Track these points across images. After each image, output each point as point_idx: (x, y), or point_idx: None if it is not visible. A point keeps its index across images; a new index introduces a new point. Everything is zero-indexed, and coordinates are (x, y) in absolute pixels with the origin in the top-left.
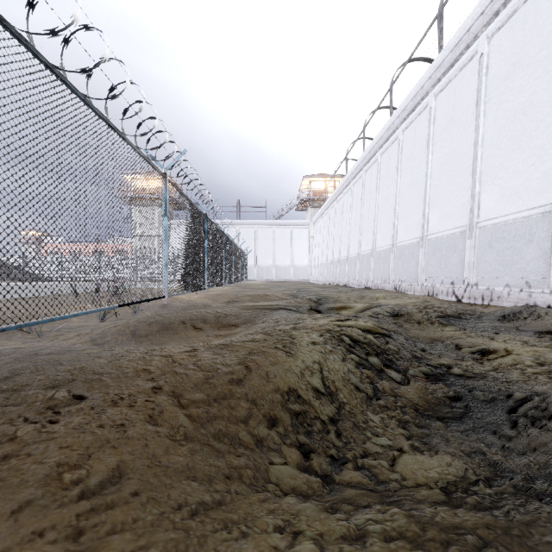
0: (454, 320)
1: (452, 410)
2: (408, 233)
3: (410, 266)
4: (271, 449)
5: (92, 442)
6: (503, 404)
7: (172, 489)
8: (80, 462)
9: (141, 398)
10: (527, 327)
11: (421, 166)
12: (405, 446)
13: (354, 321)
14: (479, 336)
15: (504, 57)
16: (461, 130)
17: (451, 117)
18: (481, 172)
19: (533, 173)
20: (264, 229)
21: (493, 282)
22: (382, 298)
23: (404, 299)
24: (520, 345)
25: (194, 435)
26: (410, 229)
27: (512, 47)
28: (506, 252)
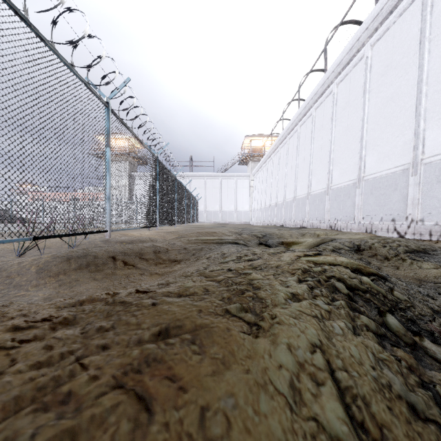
0: (426, 256)
1: None
2: (343, 176)
3: (346, 206)
4: None
5: None
6: None
7: None
8: None
9: None
10: None
11: (356, 113)
12: None
13: (329, 256)
14: None
15: None
16: (402, 72)
17: (389, 62)
18: (426, 110)
19: None
20: (212, 180)
21: None
22: (323, 235)
23: (350, 235)
24: None
25: None
26: (346, 172)
27: None
28: None
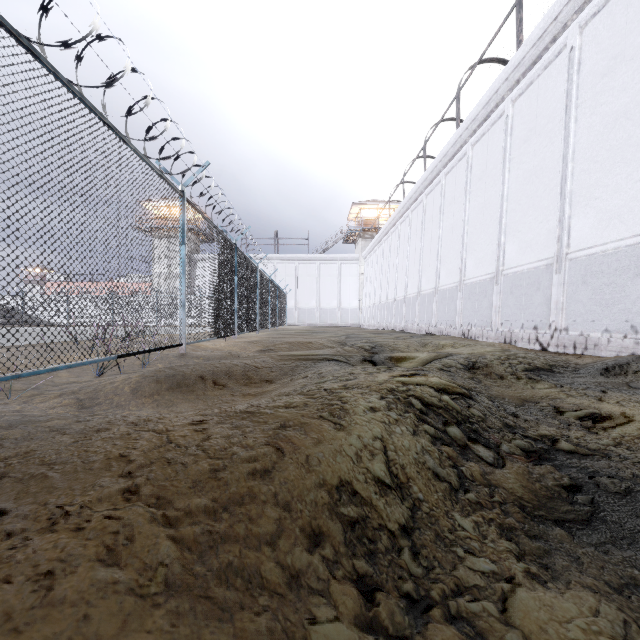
0: (545, 374)
1: (573, 507)
2: (479, 267)
3: (482, 308)
4: (313, 592)
5: None
6: None
7: None
8: None
9: (99, 513)
10: None
11: (495, 186)
12: (518, 573)
13: (423, 376)
14: (583, 396)
15: (602, 49)
16: (546, 141)
17: (533, 126)
18: (572, 192)
19: (639, 191)
20: (306, 265)
21: (588, 326)
22: (449, 346)
23: (478, 348)
24: None
25: (182, 582)
26: (482, 263)
27: (612, 37)
28: (605, 289)
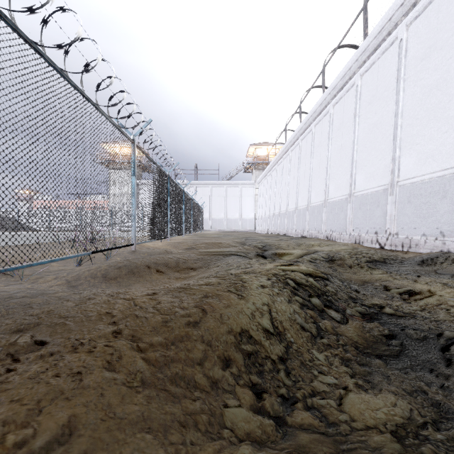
0: (380, 264)
1: (389, 348)
2: (338, 191)
3: (340, 219)
4: (225, 391)
5: (45, 394)
6: (435, 343)
7: (124, 446)
8: (28, 419)
9: (100, 343)
10: (444, 270)
11: (349, 134)
12: (350, 384)
13: (297, 266)
14: (404, 279)
15: (421, 41)
16: (384, 104)
17: (375, 93)
18: (401, 139)
19: (446, 139)
20: (217, 188)
21: (412, 232)
22: (317, 246)
23: (336, 246)
24: (441, 287)
25: (151, 381)
26: (340, 188)
27: (428, 33)
28: (423, 206)
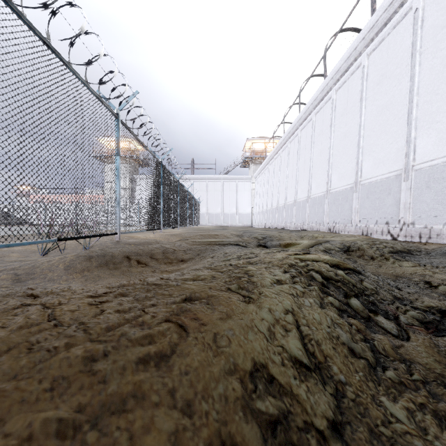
0: (408, 256)
1: None
2: (341, 180)
3: (344, 210)
4: None
5: None
6: None
7: None
8: None
9: None
10: None
11: (354, 119)
12: None
13: (315, 255)
14: None
15: (441, 7)
16: (395, 82)
17: (384, 72)
18: (417, 119)
19: None
20: (214, 183)
21: (431, 220)
22: (321, 237)
23: (345, 237)
24: None
25: None
26: (344, 177)
27: None
28: (445, 191)
